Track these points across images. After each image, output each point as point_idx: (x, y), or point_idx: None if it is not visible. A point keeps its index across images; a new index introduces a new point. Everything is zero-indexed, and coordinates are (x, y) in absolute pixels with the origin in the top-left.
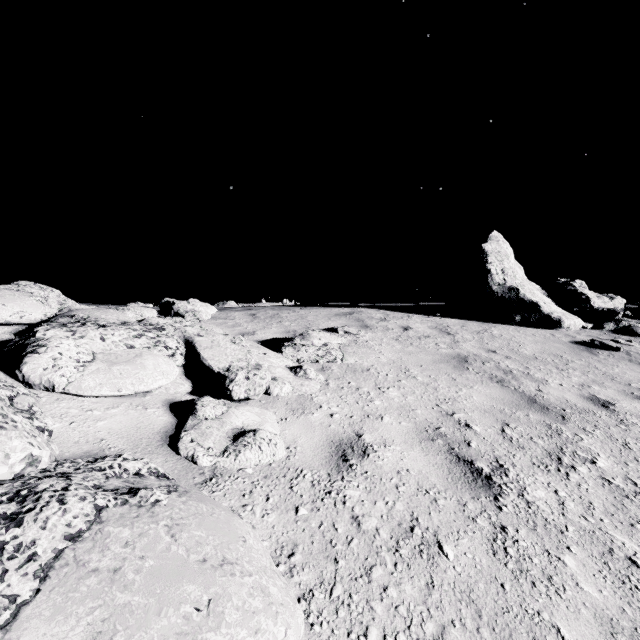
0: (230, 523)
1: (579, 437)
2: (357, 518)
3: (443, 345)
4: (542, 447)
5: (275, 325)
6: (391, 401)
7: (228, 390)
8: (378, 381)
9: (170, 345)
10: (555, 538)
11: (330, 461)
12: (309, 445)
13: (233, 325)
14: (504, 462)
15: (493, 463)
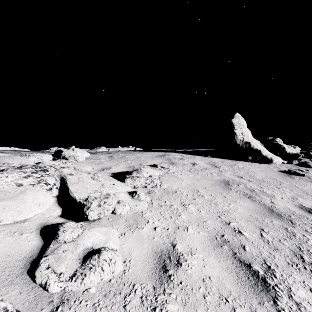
0: None
1: (306, 237)
2: None
3: (214, 174)
4: (288, 247)
5: (122, 163)
6: (191, 215)
7: (85, 214)
8: (182, 200)
9: (49, 182)
10: None
11: (154, 273)
12: (139, 257)
13: (98, 163)
14: (270, 263)
15: (263, 265)
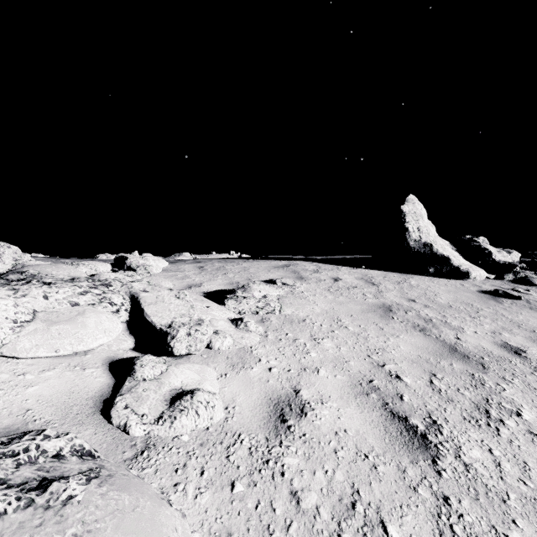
0: (155, 518)
1: (501, 387)
2: (296, 494)
3: (369, 295)
4: (469, 399)
5: (220, 277)
6: (326, 352)
7: (169, 347)
8: (313, 332)
9: (115, 301)
10: (499, 509)
11: (268, 422)
12: (247, 404)
13: (182, 277)
14: (437, 417)
15: (426, 419)
